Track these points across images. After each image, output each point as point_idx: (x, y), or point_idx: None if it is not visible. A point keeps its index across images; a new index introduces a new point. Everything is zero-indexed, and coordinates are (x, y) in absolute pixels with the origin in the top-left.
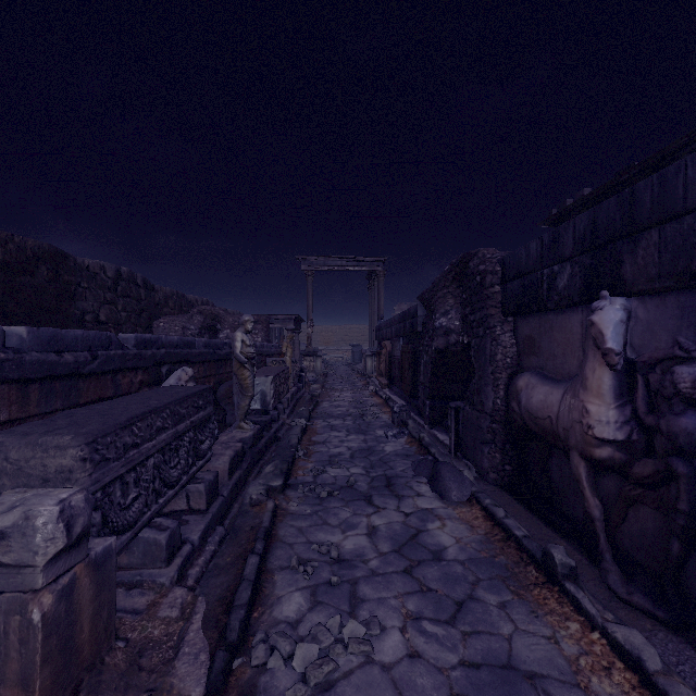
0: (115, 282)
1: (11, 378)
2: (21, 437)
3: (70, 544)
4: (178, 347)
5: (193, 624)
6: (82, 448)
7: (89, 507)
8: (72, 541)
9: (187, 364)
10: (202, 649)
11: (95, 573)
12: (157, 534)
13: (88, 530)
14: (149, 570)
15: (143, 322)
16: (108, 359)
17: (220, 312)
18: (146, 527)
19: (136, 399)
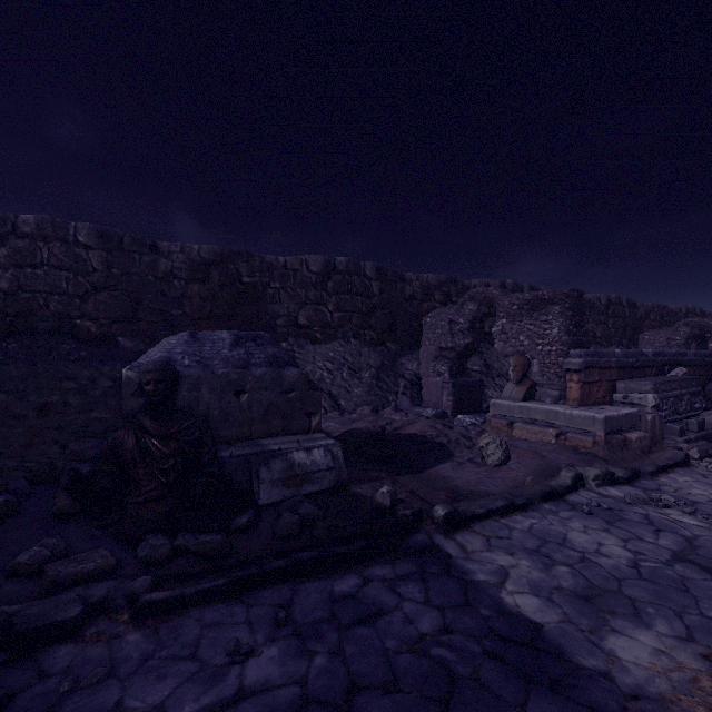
0: (606, 307)
1: (617, 366)
2: (631, 382)
3: (655, 405)
4: (674, 356)
5: (692, 450)
6: (652, 385)
7: (658, 399)
8: (655, 405)
9: (680, 366)
10: (697, 453)
11: (659, 419)
12: (674, 425)
13: (658, 405)
14: (671, 436)
15: (626, 335)
16: (642, 361)
17: (709, 323)
18: (669, 423)
19: (660, 378)
